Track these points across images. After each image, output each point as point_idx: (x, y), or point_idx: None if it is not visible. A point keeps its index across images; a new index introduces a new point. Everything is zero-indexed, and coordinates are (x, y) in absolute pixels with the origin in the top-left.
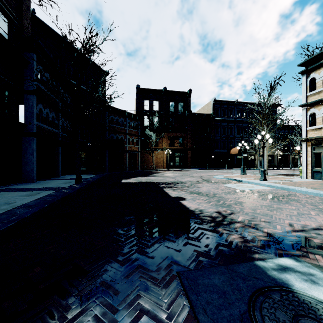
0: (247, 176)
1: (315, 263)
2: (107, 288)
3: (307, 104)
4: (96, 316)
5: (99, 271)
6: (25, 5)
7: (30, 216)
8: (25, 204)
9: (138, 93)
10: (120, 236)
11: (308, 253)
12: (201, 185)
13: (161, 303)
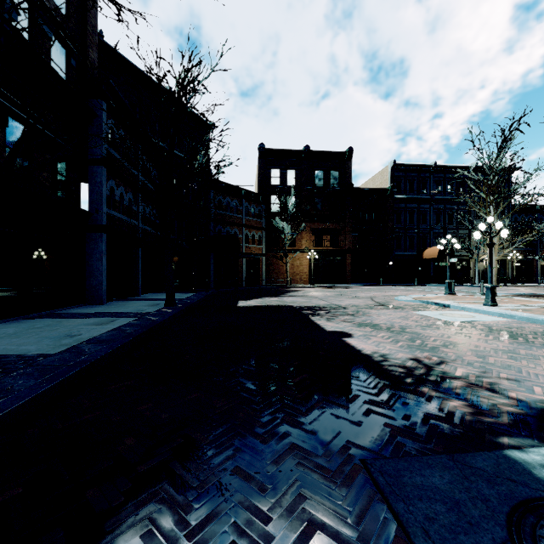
0: (457, 298)
1: None
2: (245, 479)
3: None
4: (235, 525)
5: (228, 451)
6: (90, 25)
7: (105, 357)
8: (96, 337)
9: (262, 158)
10: (252, 395)
11: None
12: (375, 313)
13: (343, 511)
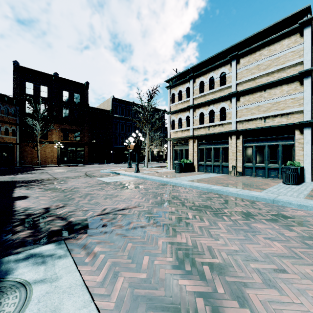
0: (129, 169)
1: (74, 242)
2: None
3: (170, 112)
4: None
5: None
6: None
7: None
8: None
9: (16, 71)
10: None
11: (81, 233)
12: (72, 181)
13: None
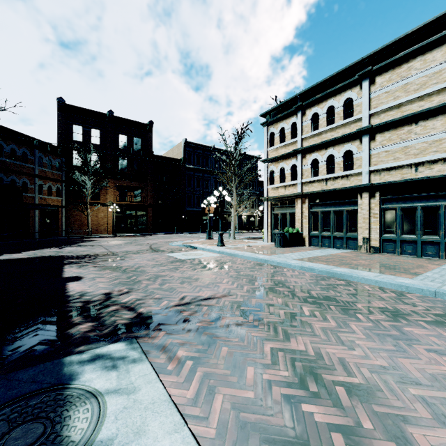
0: (209, 242)
1: (149, 341)
2: None
3: (267, 160)
4: None
5: None
6: None
7: None
8: None
9: (62, 111)
10: None
11: (157, 330)
12: (134, 257)
13: None
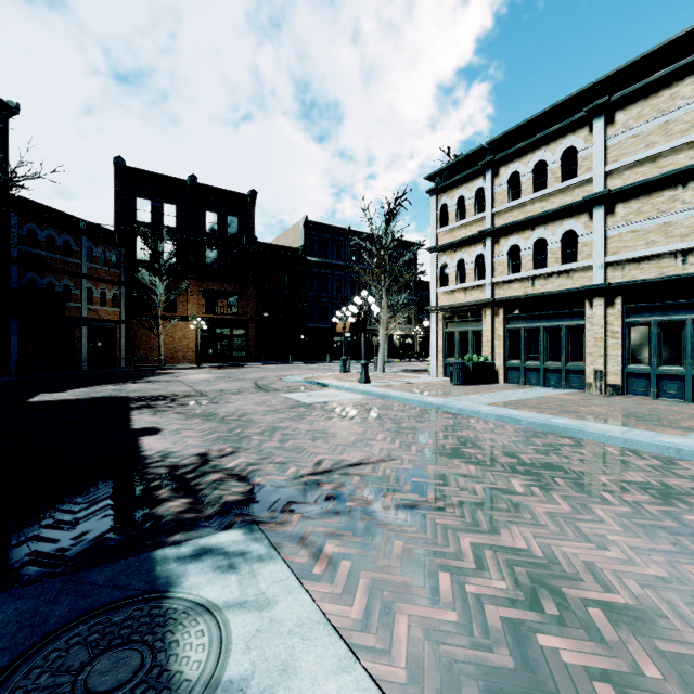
0: (346, 376)
1: (278, 529)
2: None
3: (437, 247)
4: None
5: None
6: None
7: None
8: None
9: (120, 178)
10: None
11: (287, 512)
12: (234, 399)
13: None
